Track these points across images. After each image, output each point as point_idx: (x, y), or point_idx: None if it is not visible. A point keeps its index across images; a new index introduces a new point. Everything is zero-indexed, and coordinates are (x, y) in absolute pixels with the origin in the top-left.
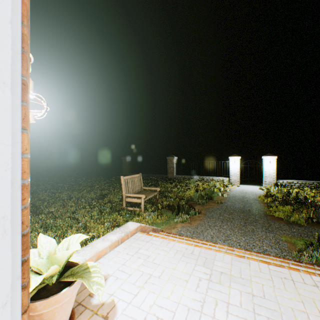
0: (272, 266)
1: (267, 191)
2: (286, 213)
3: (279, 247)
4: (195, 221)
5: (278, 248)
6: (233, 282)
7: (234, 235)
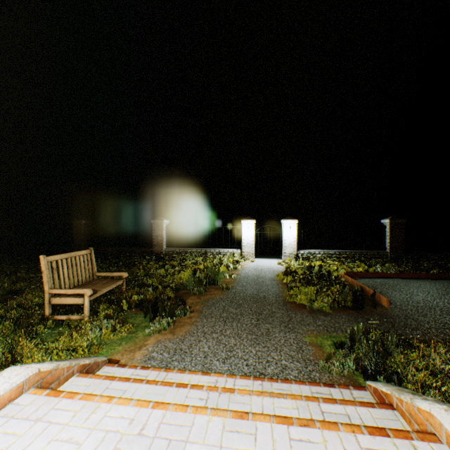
0: (296, 429)
1: (287, 266)
2: (309, 296)
3: (303, 357)
4: (183, 328)
5: (301, 360)
6: None
7: (240, 347)
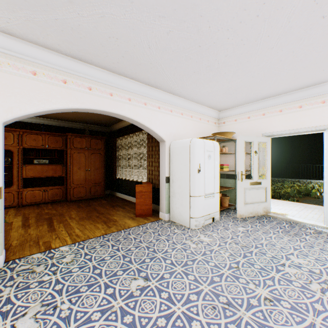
0: None
1: None
2: None
3: None
4: None
5: None
6: (316, 209)
7: None
